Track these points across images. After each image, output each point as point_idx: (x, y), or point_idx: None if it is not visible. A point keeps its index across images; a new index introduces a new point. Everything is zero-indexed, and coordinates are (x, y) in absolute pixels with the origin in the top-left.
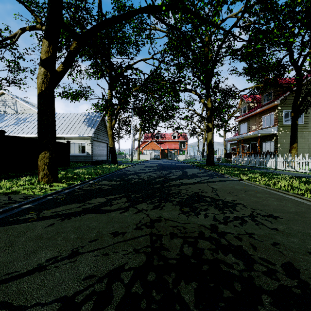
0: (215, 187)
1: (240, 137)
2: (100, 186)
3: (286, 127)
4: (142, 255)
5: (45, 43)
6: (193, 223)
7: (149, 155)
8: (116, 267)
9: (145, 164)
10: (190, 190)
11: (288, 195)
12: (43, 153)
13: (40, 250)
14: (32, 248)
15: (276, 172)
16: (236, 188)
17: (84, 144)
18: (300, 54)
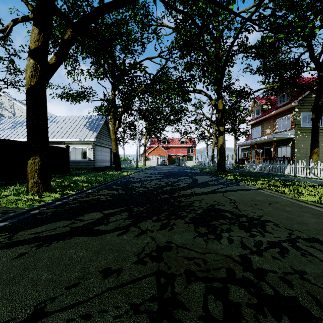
0: (233, 198)
1: (253, 142)
2: (98, 197)
3: (304, 130)
4: (144, 319)
5: (34, 31)
6: (215, 253)
7: (155, 161)
8: None
9: (151, 170)
10: (204, 202)
11: (322, 208)
12: (32, 158)
13: None
14: None
15: (297, 179)
16: (257, 199)
17: (85, 149)
18: (322, 49)
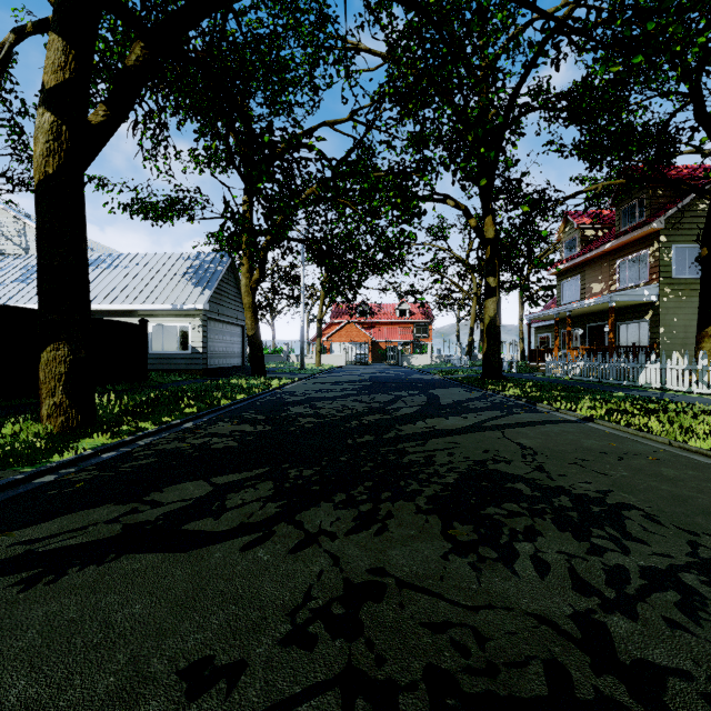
0: (527, 443)
1: (563, 312)
2: (206, 441)
3: (681, 285)
4: None
5: (55, 45)
6: (505, 608)
7: (343, 354)
8: None
9: (334, 375)
10: (460, 453)
11: None
12: (50, 348)
13: None
14: None
15: (669, 397)
16: (588, 446)
17: (185, 328)
18: None
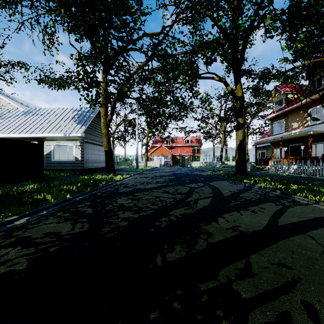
0: None
1: (277, 138)
2: None
3: None
4: None
5: None
6: None
7: (158, 161)
8: None
9: (153, 172)
10: (321, 305)
11: None
12: None
13: None
14: None
15: None
16: None
17: (72, 147)
18: None
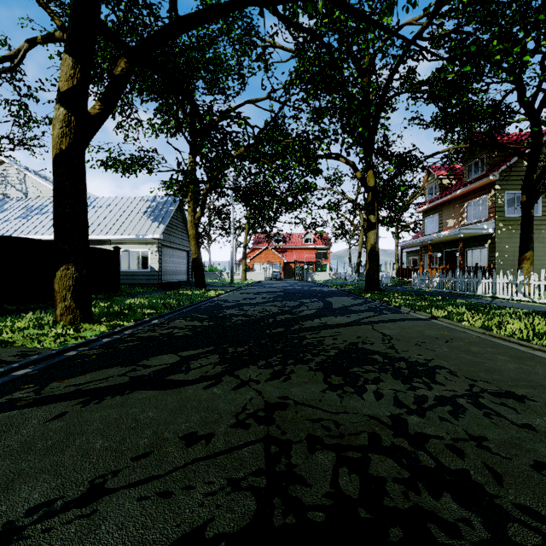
0: (388, 332)
1: (426, 241)
2: (170, 331)
3: (511, 221)
4: (247, 496)
5: (67, 62)
6: (353, 413)
7: (263, 272)
8: (185, 531)
9: (256, 288)
10: (341, 338)
11: (530, 348)
12: (63, 268)
13: (21, 482)
14: (5, 476)
15: (495, 303)
16: (428, 334)
17: (146, 253)
18: (538, 88)
